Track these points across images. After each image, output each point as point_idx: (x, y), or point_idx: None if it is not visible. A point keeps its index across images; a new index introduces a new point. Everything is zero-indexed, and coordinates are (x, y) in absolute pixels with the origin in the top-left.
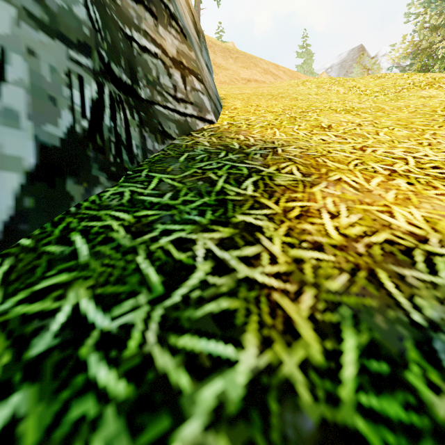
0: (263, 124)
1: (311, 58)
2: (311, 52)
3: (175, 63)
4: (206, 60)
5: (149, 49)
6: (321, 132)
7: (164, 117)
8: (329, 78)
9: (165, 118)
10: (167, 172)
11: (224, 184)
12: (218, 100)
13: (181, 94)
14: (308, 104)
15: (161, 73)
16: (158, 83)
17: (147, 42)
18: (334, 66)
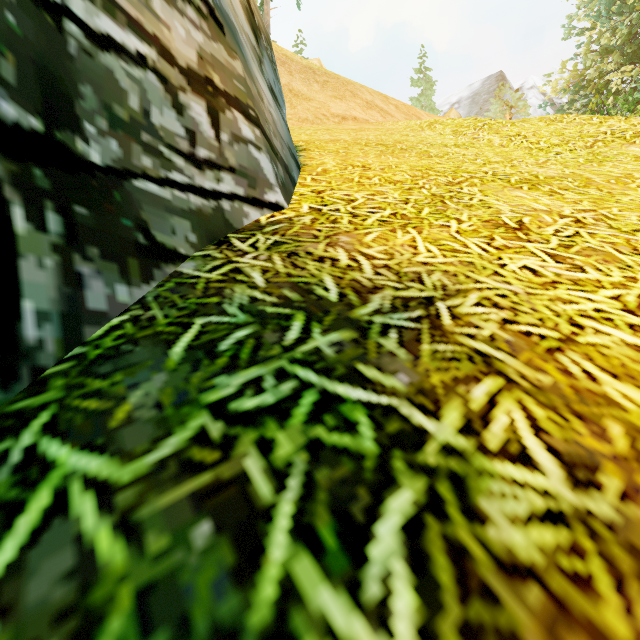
0: (383, 215)
1: (431, 87)
2: (431, 79)
3: (194, 81)
4: (272, 81)
5: (120, 42)
6: (514, 243)
7: (159, 206)
8: (473, 120)
9: (163, 209)
10: (104, 436)
11: (293, 553)
12: (293, 156)
13: (206, 149)
14: (453, 166)
15: (156, 102)
16: (145, 126)
17: (114, 26)
18: (463, 100)
